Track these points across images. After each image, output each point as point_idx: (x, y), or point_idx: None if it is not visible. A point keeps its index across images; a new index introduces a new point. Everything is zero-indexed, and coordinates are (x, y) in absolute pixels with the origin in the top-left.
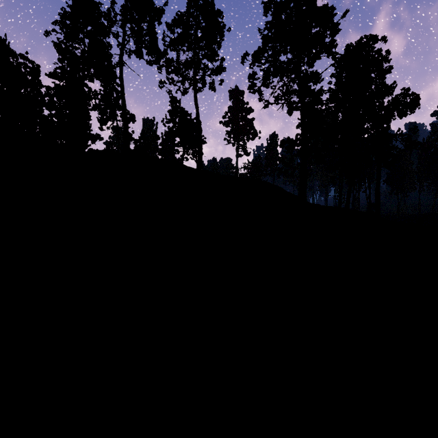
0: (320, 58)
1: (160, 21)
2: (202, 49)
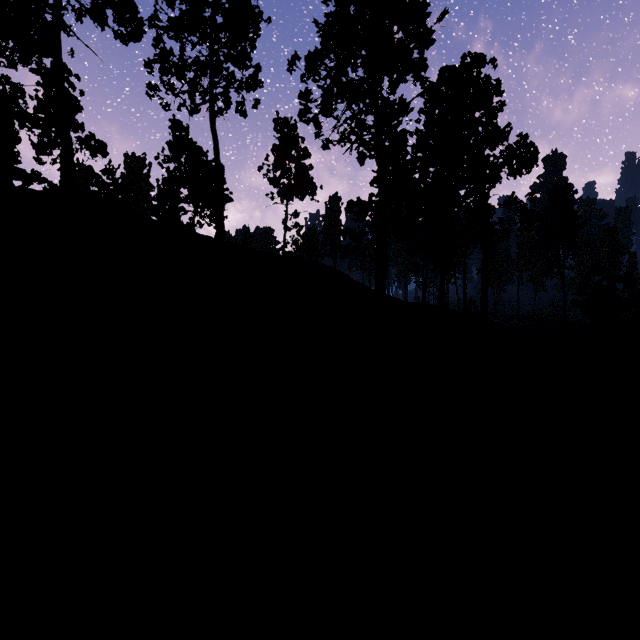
0: (406, 81)
1: None
2: (225, 44)
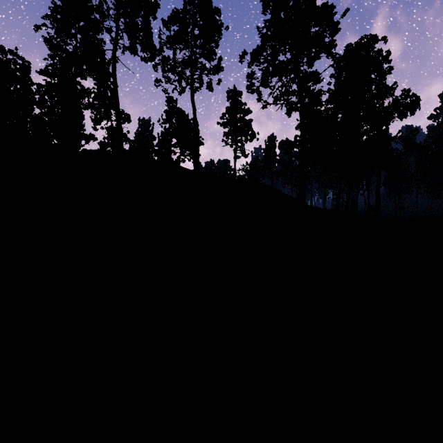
0: (320, 58)
1: (155, 16)
2: (200, 48)
